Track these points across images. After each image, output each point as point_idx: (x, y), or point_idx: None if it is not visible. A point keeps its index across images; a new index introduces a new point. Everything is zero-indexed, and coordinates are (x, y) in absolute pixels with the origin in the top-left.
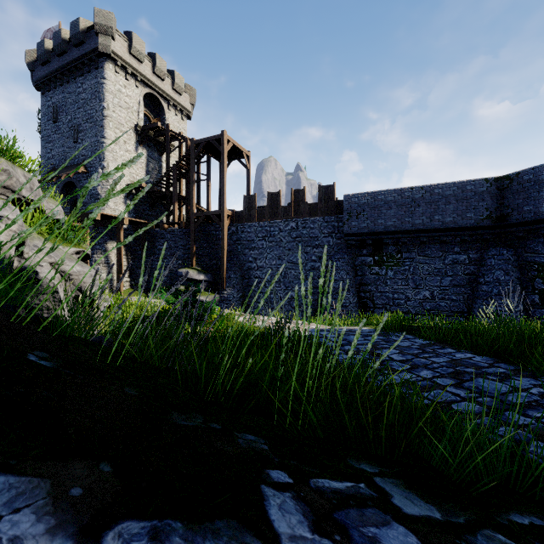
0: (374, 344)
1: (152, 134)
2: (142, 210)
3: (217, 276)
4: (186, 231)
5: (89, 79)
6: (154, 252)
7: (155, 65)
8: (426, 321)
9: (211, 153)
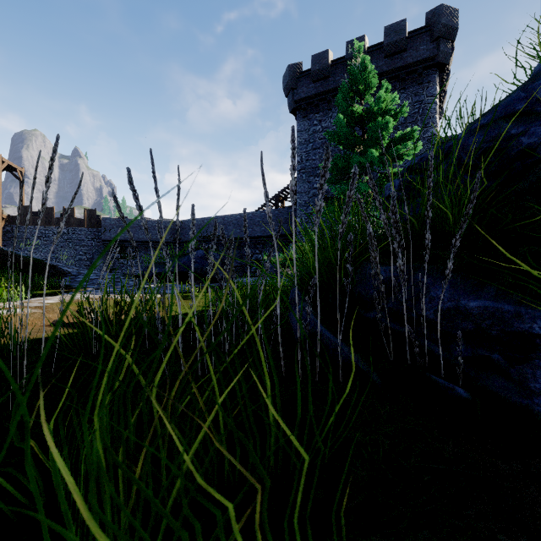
0: None
1: None
2: None
3: None
4: None
5: None
6: None
7: None
8: None
9: None
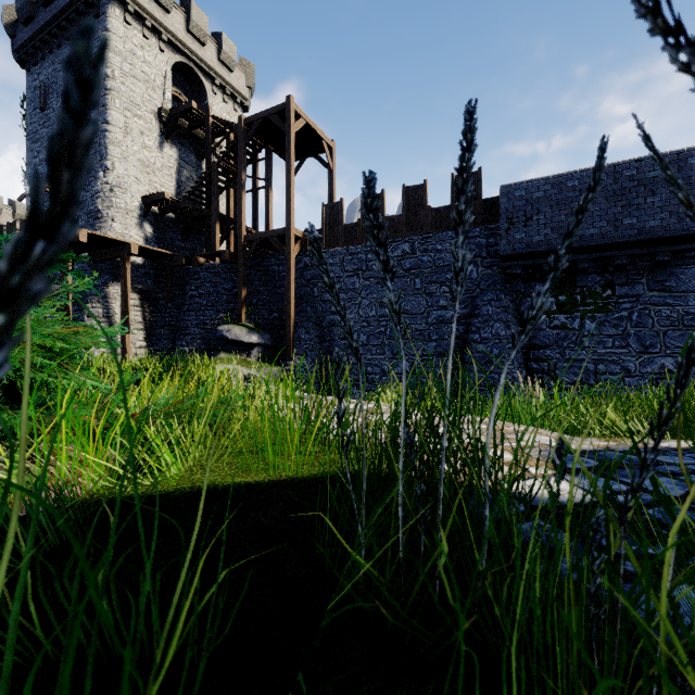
0: None
1: (186, 125)
2: (170, 239)
3: (280, 338)
4: (232, 267)
5: None
6: (183, 302)
7: (191, 19)
8: None
9: (272, 144)
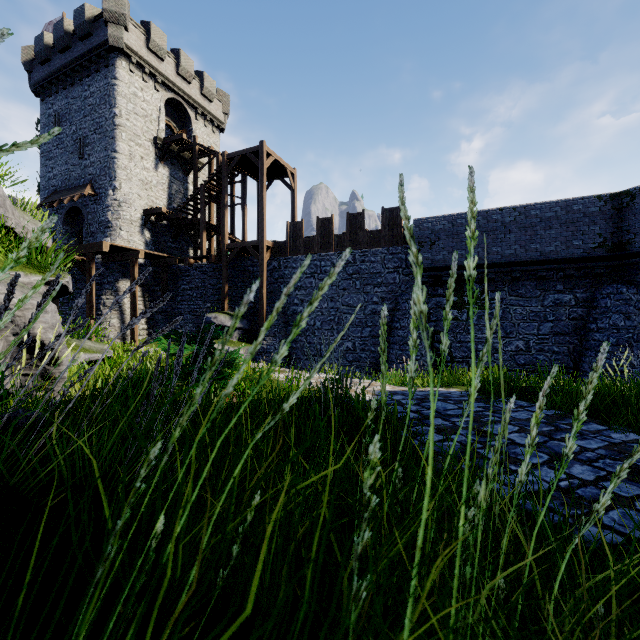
0: (476, 416)
1: (176, 149)
2: (163, 242)
3: (254, 323)
4: (216, 267)
5: (98, 80)
6: (177, 293)
7: (180, 64)
8: (533, 380)
9: (247, 170)
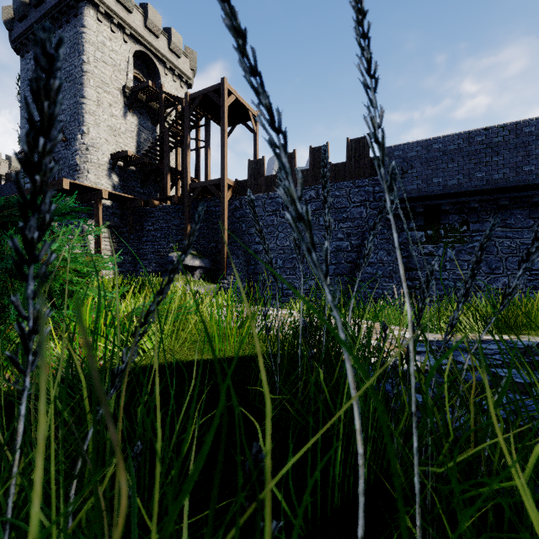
0: None
1: (144, 99)
2: (131, 186)
3: (216, 262)
4: (180, 208)
5: (68, 30)
6: (142, 234)
7: (148, 18)
8: None
9: (210, 114)
